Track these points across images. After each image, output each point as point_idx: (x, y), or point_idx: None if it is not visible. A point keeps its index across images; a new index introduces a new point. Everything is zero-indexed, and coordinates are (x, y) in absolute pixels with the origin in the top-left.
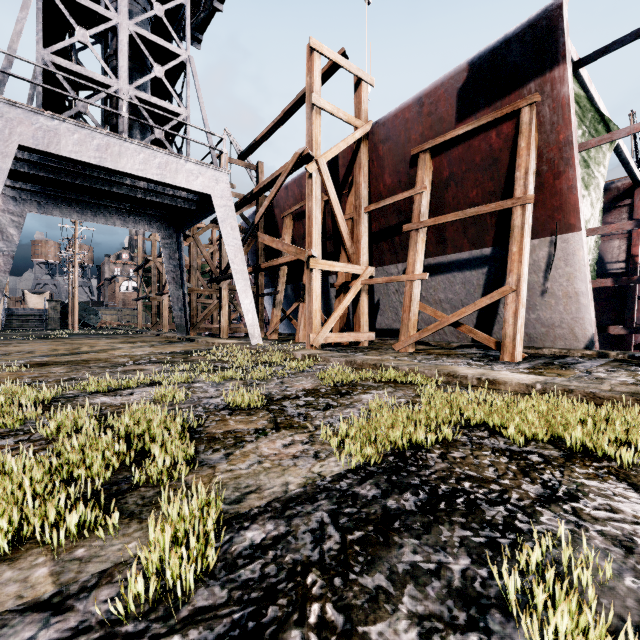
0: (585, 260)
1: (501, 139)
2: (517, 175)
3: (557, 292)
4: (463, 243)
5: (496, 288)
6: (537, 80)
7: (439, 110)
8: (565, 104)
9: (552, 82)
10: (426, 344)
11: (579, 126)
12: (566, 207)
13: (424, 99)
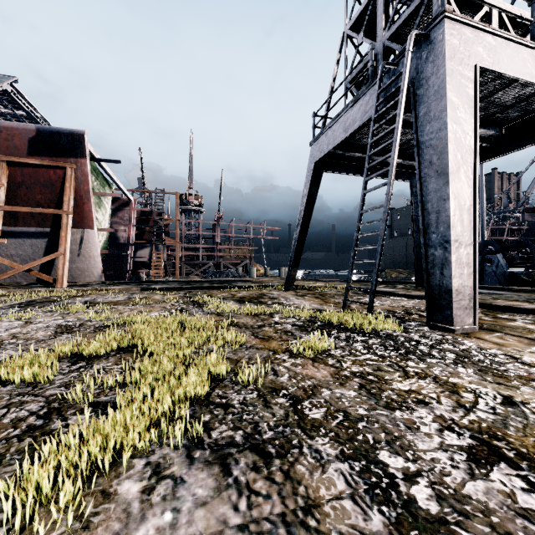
0: (97, 242)
1: (56, 176)
2: (65, 199)
3: (86, 255)
4: (32, 222)
5: (54, 250)
6: (75, 159)
7: (15, 141)
8: (87, 175)
9: (81, 163)
10: None
11: (96, 180)
12: (88, 218)
13: (3, 129)
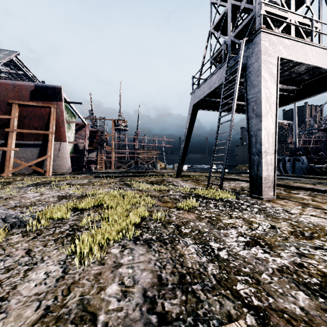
0: (68, 149)
1: (45, 112)
2: (50, 125)
3: (61, 157)
4: (31, 138)
5: (43, 154)
6: (56, 102)
7: (23, 92)
8: (63, 111)
9: (59, 104)
10: (13, 174)
11: (67, 114)
12: (63, 135)
13: (16, 85)
